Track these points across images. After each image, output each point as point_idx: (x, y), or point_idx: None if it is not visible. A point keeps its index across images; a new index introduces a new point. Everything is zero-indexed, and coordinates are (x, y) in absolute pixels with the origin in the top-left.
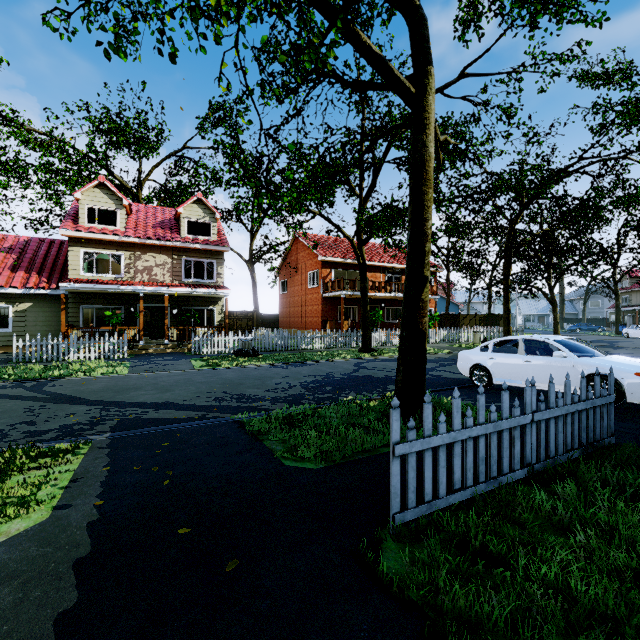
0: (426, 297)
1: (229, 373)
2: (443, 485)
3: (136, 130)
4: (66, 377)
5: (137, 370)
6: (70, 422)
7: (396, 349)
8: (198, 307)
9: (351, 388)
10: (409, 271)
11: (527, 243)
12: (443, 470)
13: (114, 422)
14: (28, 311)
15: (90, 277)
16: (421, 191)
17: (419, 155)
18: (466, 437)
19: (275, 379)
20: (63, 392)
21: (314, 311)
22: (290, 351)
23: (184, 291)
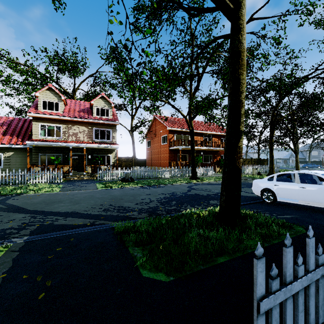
0: (241, 145)
1: (116, 192)
2: None
3: (72, 62)
4: (23, 194)
5: (65, 189)
6: (7, 227)
7: (210, 177)
8: (102, 154)
9: (187, 202)
10: (229, 127)
11: (285, 118)
12: (301, 314)
13: (34, 227)
14: (11, 157)
15: (44, 138)
16: (238, 73)
17: (236, 48)
18: (319, 276)
19: (142, 196)
20: (16, 204)
21: (165, 157)
22: (151, 178)
23: (94, 146)
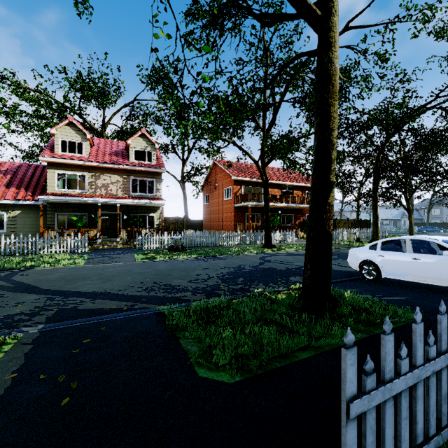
0: (332, 201)
1: (161, 265)
2: (405, 442)
3: (100, 87)
4: (35, 267)
5: (91, 262)
6: (14, 312)
7: (291, 245)
8: (142, 214)
9: (259, 279)
10: (316, 177)
11: (394, 164)
12: (405, 422)
13: (52, 312)
14: (18, 217)
15: (62, 192)
16: (328, 103)
17: (325, 70)
18: (430, 373)
19: (197, 270)
20: (25, 281)
21: (228, 217)
22: (210, 247)
23: (131, 202)
